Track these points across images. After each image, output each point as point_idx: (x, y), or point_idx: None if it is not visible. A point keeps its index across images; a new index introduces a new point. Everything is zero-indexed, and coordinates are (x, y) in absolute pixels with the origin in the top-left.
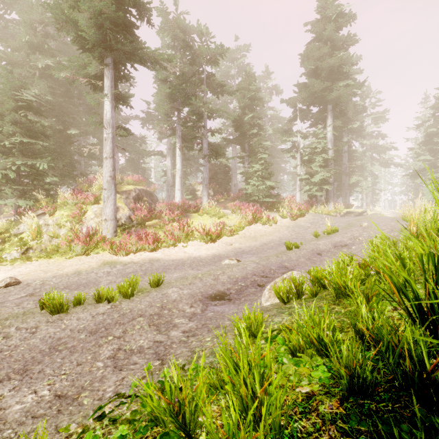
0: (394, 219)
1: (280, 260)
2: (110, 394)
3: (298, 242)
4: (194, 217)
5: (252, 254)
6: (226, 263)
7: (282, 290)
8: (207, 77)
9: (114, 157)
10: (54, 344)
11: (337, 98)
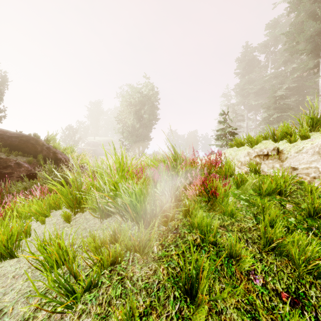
0: None
1: None
2: None
3: None
4: None
5: None
6: None
7: None
8: None
9: None
10: None
11: None
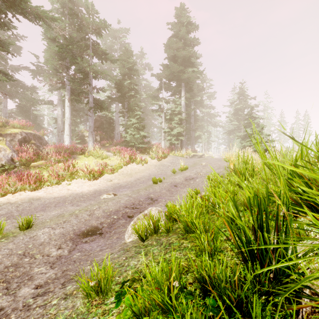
0: (220, 160)
1: (148, 193)
2: None
3: (162, 177)
4: (80, 158)
5: (128, 188)
6: (104, 197)
7: (141, 228)
8: (93, 44)
9: None
10: None
11: (188, 78)
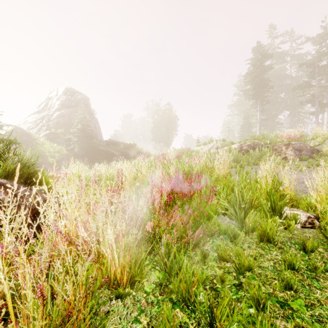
0: None
1: None
2: None
3: None
4: None
5: None
6: None
7: None
8: (320, 67)
9: (260, 129)
10: None
11: None
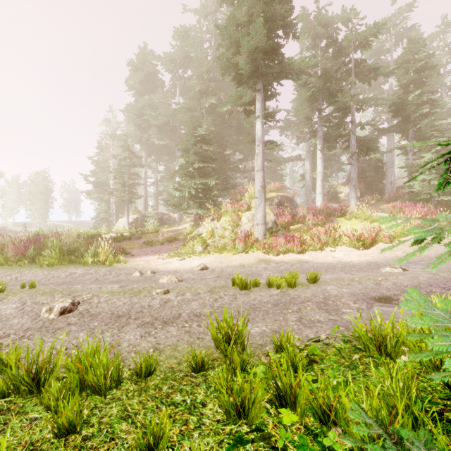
0: None
1: None
2: (312, 336)
3: None
4: (340, 222)
5: (424, 264)
6: (387, 270)
7: None
8: (355, 65)
9: (264, 169)
10: (252, 307)
11: None
